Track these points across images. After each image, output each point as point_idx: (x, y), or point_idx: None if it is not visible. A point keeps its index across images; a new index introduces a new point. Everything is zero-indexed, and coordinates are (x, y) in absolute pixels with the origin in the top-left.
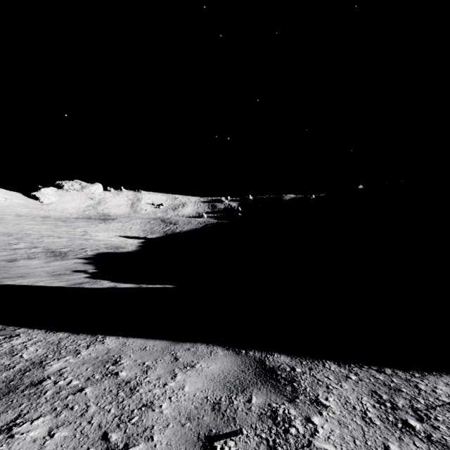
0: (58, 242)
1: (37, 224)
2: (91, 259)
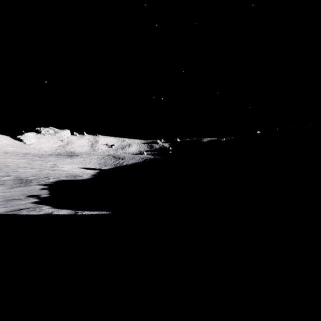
0: (29, 172)
1: (18, 159)
2: (50, 185)
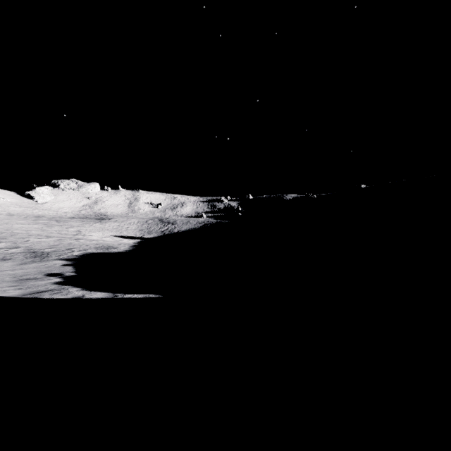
0: (45, 241)
1: (28, 223)
2: (75, 261)
